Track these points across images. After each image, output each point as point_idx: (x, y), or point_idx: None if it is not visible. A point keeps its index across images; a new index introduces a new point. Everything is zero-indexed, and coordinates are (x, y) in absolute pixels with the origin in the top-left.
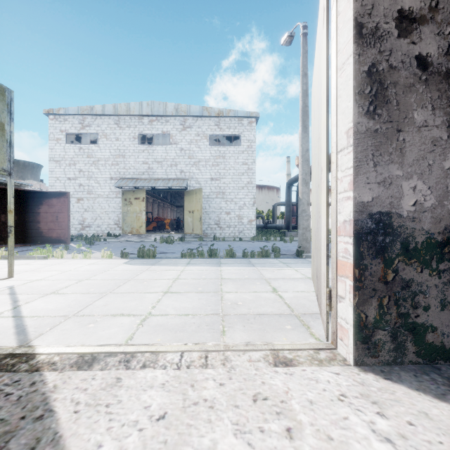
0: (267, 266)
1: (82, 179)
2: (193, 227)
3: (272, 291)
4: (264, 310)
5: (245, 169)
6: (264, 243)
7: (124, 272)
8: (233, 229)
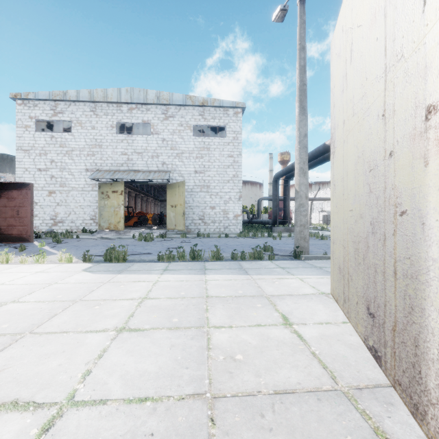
0: (264, 274)
1: (54, 170)
2: (175, 222)
3: (283, 323)
4: (285, 378)
5: (230, 161)
6: (251, 240)
7: (75, 286)
8: (218, 224)
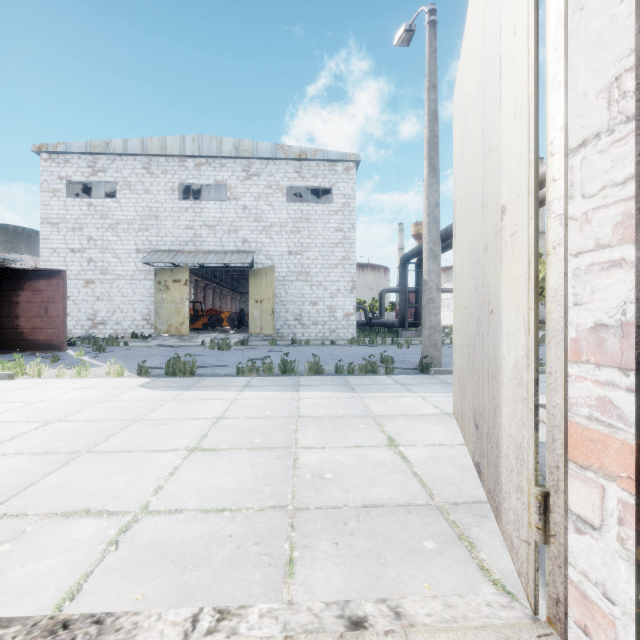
0: (375, 391)
1: (93, 252)
2: (261, 324)
3: (387, 444)
4: (376, 494)
5: (339, 237)
6: (367, 349)
7: (132, 404)
8: (321, 327)
